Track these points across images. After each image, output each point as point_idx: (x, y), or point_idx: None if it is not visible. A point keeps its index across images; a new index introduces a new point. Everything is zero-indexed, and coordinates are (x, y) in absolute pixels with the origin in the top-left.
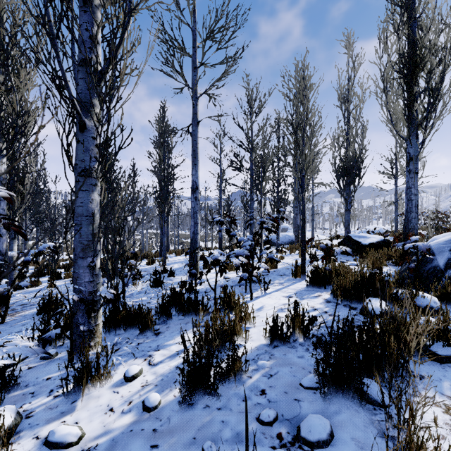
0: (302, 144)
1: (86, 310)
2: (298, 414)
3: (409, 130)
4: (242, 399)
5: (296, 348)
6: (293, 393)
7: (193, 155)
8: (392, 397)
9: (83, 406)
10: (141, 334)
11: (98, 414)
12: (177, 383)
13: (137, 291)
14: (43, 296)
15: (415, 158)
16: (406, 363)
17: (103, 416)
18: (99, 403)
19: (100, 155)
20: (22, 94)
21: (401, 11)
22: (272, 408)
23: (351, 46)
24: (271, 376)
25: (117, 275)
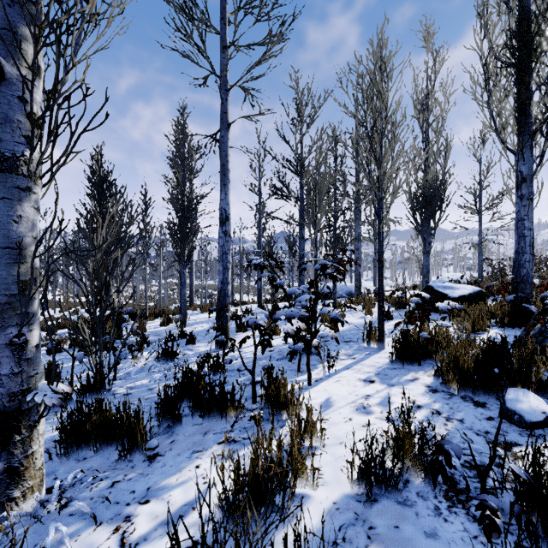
0: (380, 153)
1: None
2: None
3: (521, 140)
4: None
5: (414, 506)
6: None
7: (221, 171)
8: None
9: None
10: (123, 459)
11: None
12: None
13: (138, 368)
14: None
15: (529, 178)
16: None
17: None
18: None
19: (34, 131)
20: None
21: None
22: None
23: (431, 38)
24: None
25: (100, 347)
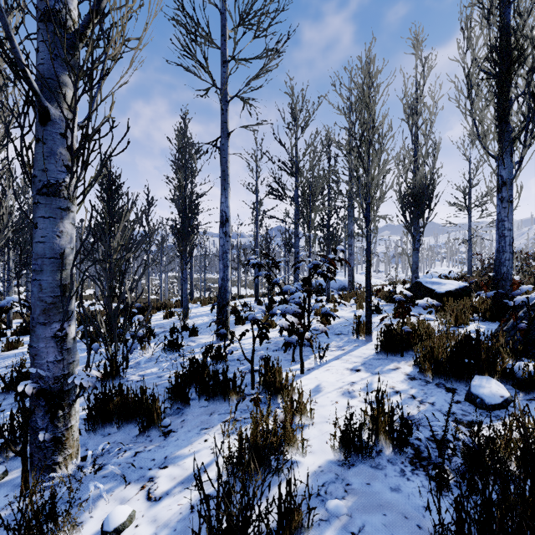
0: (368, 162)
1: (47, 408)
2: None
3: (501, 146)
4: None
5: (384, 469)
6: None
7: (222, 176)
8: None
9: None
10: (143, 434)
11: None
12: None
13: (147, 358)
14: (11, 368)
15: (509, 182)
16: None
17: None
18: None
19: (73, 162)
20: None
21: None
22: None
23: (420, 45)
24: None
25: (115, 339)
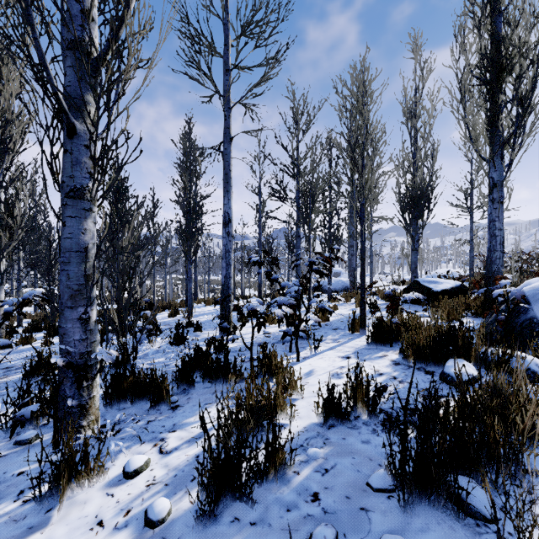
0: (361, 165)
1: (75, 378)
2: (367, 532)
3: (492, 150)
4: (286, 507)
5: (359, 429)
6: (358, 498)
7: (225, 179)
8: (508, 512)
9: (61, 517)
10: (154, 408)
11: (80, 530)
12: (196, 482)
13: (154, 350)
14: (31, 357)
15: (500, 184)
16: (519, 456)
17: (87, 533)
18: (84, 512)
19: (95, 169)
20: (4, 98)
21: (483, 1)
22: (329, 524)
23: (419, 50)
24: (327, 472)
25: (126, 330)
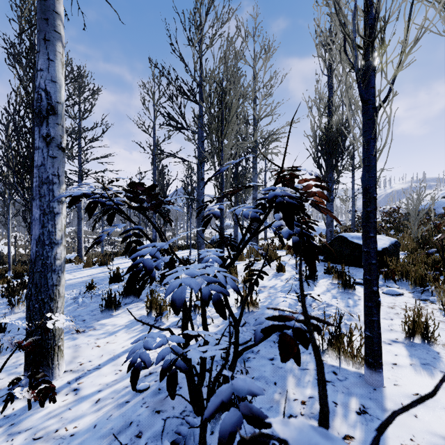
0: None
1: None
2: None
3: None
4: None
5: None
6: None
7: (39, 11)
8: None
9: None
10: None
11: None
12: None
13: None
14: None
15: None
16: None
17: None
18: None
19: None
20: None
21: None
22: None
23: None
24: None
25: None
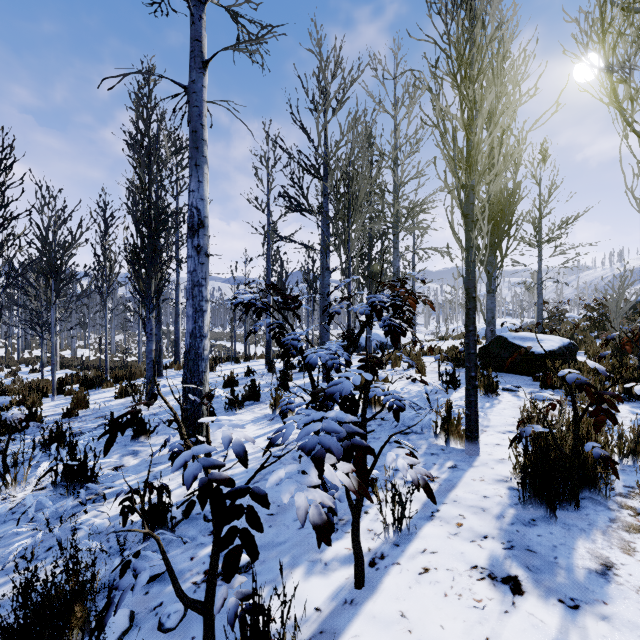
0: (473, 103)
1: None
2: None
3: None
4: None
5: None
6: None
7: (191, 142)
8: None
9: None
10: None
11: None
12: None
13: (8, 508)
14: None
15: None
16: None
17: None
18: None
19: None
20: None
21: None
22: None
23: (498, 4)
24: None
25: None
